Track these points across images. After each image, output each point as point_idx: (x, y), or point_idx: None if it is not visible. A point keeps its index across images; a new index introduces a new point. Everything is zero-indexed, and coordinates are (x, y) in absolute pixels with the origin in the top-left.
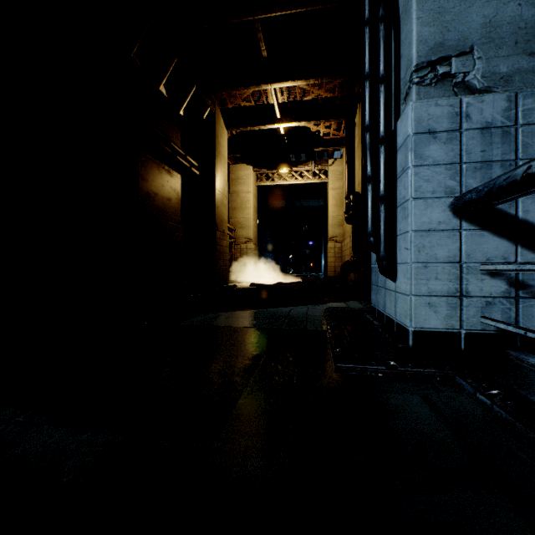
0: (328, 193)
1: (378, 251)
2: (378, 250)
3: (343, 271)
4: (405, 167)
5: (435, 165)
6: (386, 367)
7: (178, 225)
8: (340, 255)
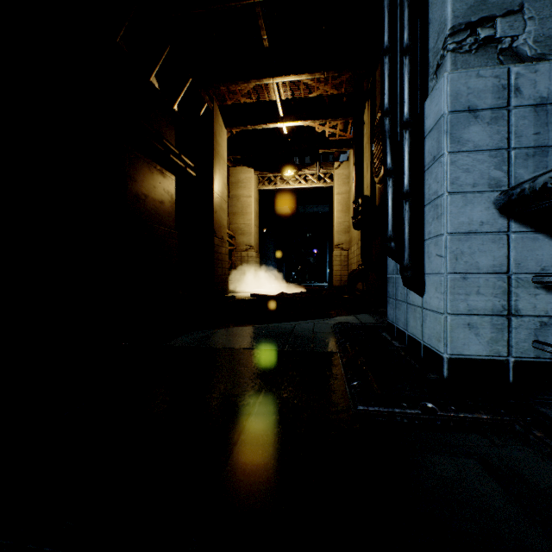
0: (334, 198)
1: (401, 258)
2: (401, 257)
3: (350, 280)
4: (438, 155)
5: (477, 152)
6: (422, 411)
7: (172, 230)
8: (346, 263)
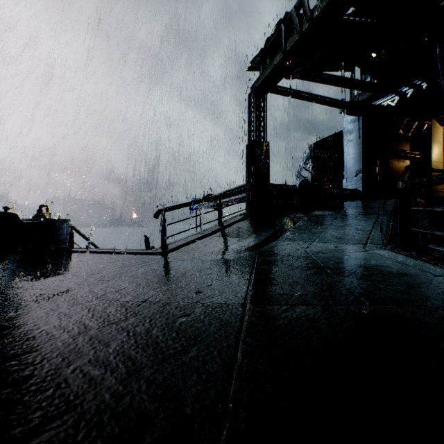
0: None
1: None
2: None
3: None
4: None
5: None
6: None
7: None
8: None
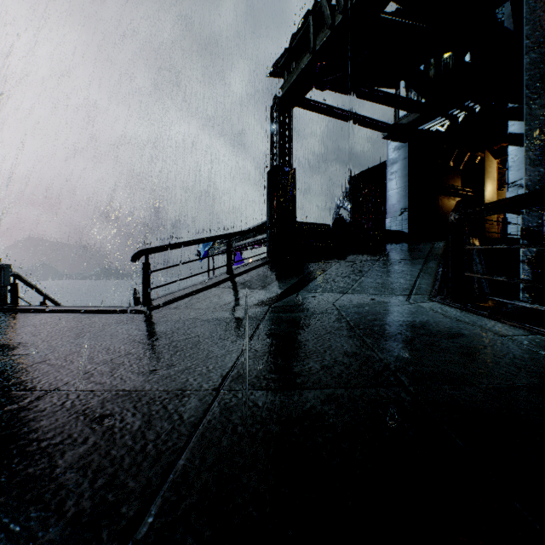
0: None
1: None
2: None
3: None
4: None
5: None
6: None
7: None
8: None
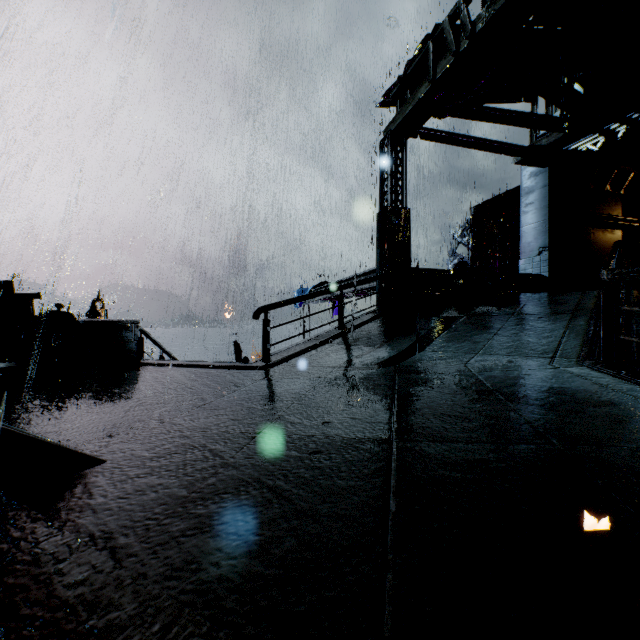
0: None
1: None
2: None
3: None
4: None
5: None
6: None
7: None
8: None
